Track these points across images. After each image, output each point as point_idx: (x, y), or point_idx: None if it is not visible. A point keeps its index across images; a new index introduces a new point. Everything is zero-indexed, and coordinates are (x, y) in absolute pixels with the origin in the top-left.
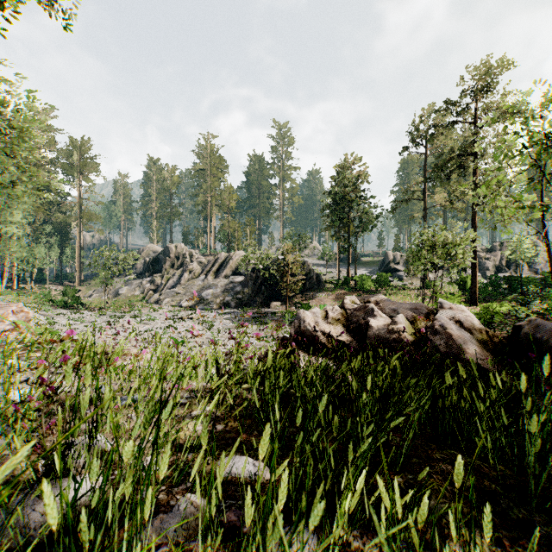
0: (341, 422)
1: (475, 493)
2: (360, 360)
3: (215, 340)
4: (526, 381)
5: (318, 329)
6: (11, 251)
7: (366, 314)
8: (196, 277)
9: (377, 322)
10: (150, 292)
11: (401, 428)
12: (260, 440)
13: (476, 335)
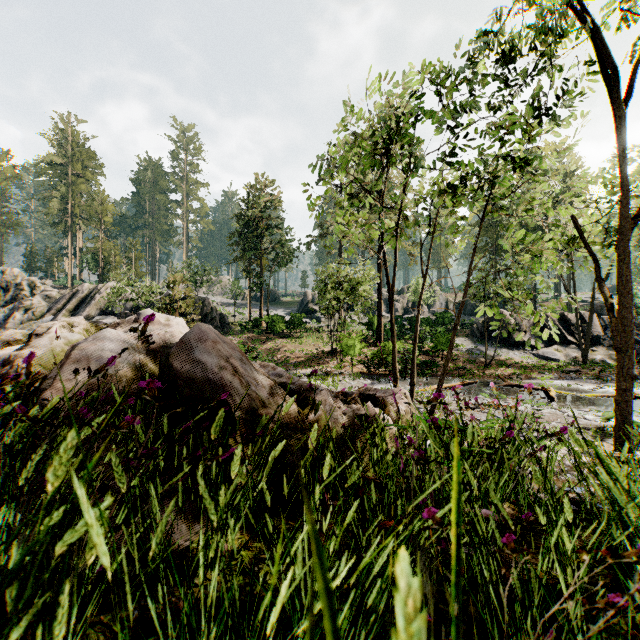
0: None
1: None
2: None
3: None
4: None
5: None
6: None
7: None
8: (37, 318)
9: None
10: None
11: None
12: None
13: None
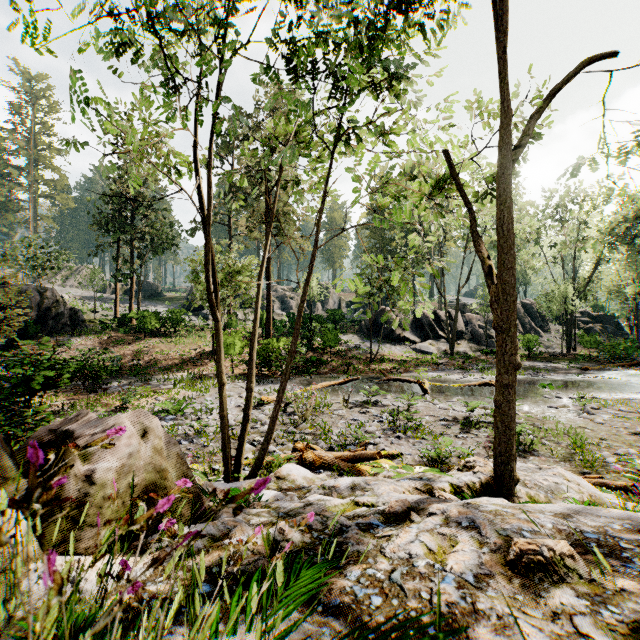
0: None
1: None
2: None
3: None
4: None
5: None
6: None
7: None
8: None
9: None
10: None
11: None
12: None
13: None
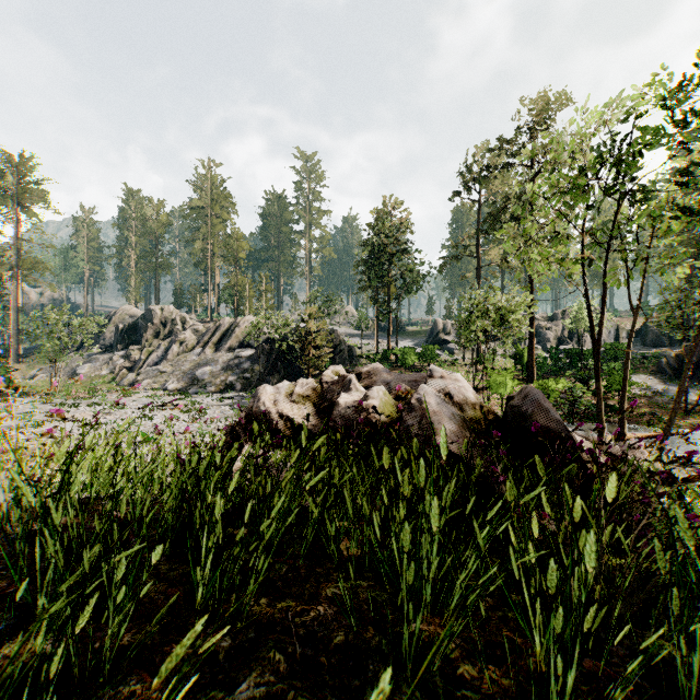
0: (223, 545)
1: (339, 656)
2: (235, 448)
3: (202, 433)
4: (479, 470)
5: (275, 411)
6: None
7: (343, 388)
8: (189, 350)
9: (350, 397)
10: (123, 371)
11: (315, 548)
12: (42, 589)
13: (468, 411)
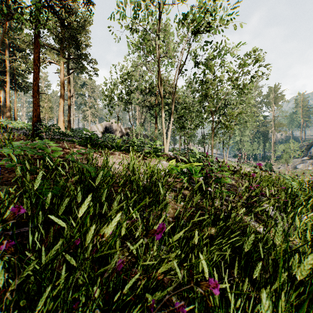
0: None
1: None
2: None
3: None
4: None
5: None
6: (244, 147)
7: None
8: None
9: None
10: None
11: None
12: None
13: None
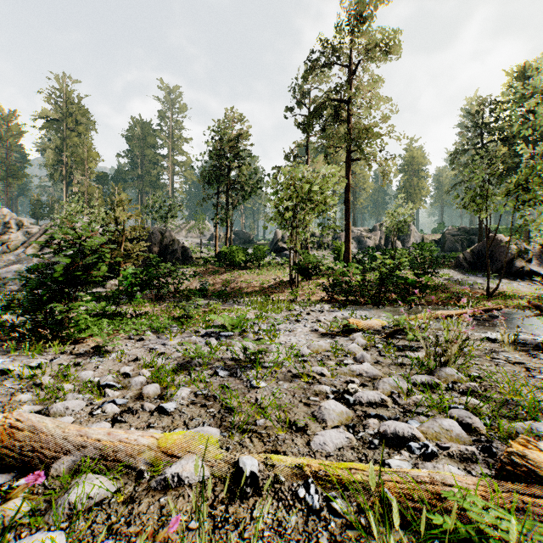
0: None
1: None
2: None
3: None
4: None
5: None
6: None
7: None
8: (12, 251)
9: None
10: None
11: None
12: None
13: None
